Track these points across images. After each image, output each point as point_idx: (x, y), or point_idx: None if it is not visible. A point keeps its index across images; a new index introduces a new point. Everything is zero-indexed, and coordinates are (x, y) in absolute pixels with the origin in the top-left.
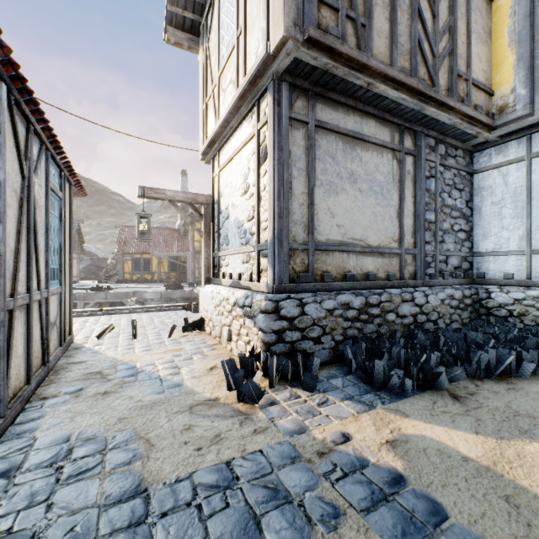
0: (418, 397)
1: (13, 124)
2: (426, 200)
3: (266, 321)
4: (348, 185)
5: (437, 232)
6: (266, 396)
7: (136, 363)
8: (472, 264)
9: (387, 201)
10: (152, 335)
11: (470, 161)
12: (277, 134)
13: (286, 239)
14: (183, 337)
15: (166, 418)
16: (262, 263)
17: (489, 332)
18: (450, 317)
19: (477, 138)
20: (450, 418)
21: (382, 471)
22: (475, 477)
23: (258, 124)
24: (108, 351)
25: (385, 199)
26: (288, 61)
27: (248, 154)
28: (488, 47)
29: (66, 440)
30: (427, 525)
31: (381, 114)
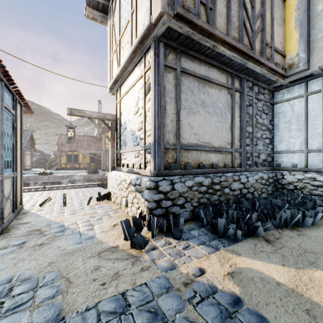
0: (245, 241)
1: None
2: (247, 119)
3: (150, 194)
4: (201, 109)
5: (253, 139)
6: (149, 243)
7: (64, 222)
8: (273, 158)
9: (224, 119)
10: (76, 203)
11: (272, 96)
12: (157, 75)
13: (162, 142)
14: (97, 204)
15: (82, 261)
16: (147, 157)
17: (284, 199)
18: (261, 190)
19: (276, 83)
20: (266, 255)
21: (226, 295)
22: (286, 296)
23: (144, 69)
24: (46, 215)
25: (223, 118)
26: (164, 28)
27: (138, 88)
28: (283, 28)
29: (9, 281)
30: None
31: (221, 65)
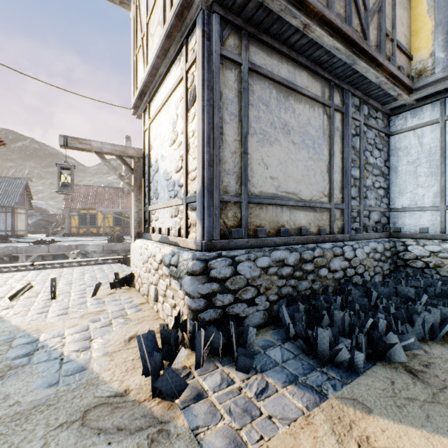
0: (371, 373)
1: None
2: (352, 157)
3: (193, 284)
4: (281, 136)
5: (362, 188)
6: (191, 383)
7: (40, 334)
8: (389, 219)
9: (318, 156)
10: (75, 293)
11: (387, 123)
12: (207, 71)
13: (217, 190)
14: (109, 295)
15: (41, 439)
16: (190, 216)
17: (415, 285)
18: (374, 270)
19: (396, 101)
20: (421, 410)
21: None
22: None
23: (186, 64)
24: (14, 317)
25: (316, 153)
26: None
27: (176, 100)
28: (408, 14)
29: None
30: None
31: (314, 66)
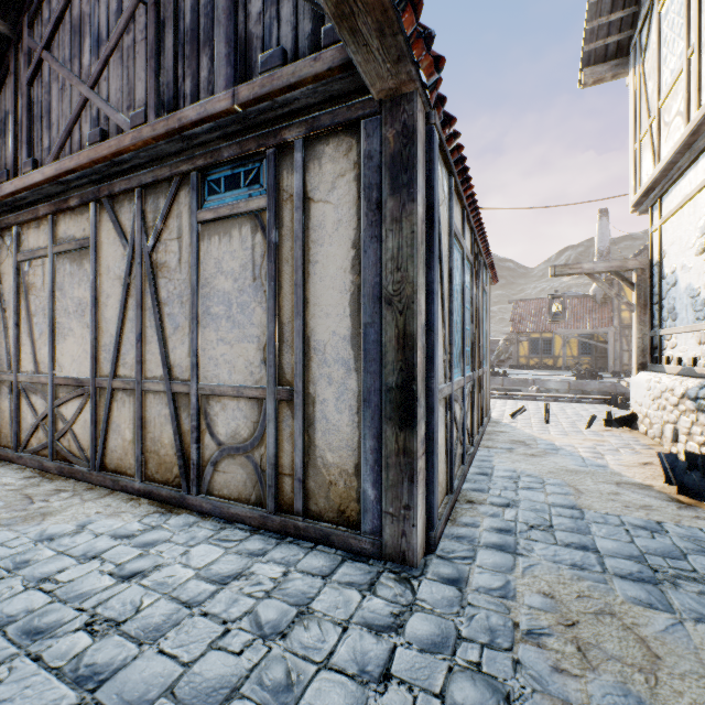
0: None
1: (474, 255)
2: None
3: None
4: None
5: None
6: None
7: (553, 442)
8: None
9: None
10: (565, 423)
11: None
12: None
13: None
14: (604, 431)
15: (591, 482)
16: None
17: None
18: None
19: None
20: None
21: None
22: None
23: None
24: (523, 428)
25: None
26: None
27: None
28: None
29: (513, 471)
30: None
31: None
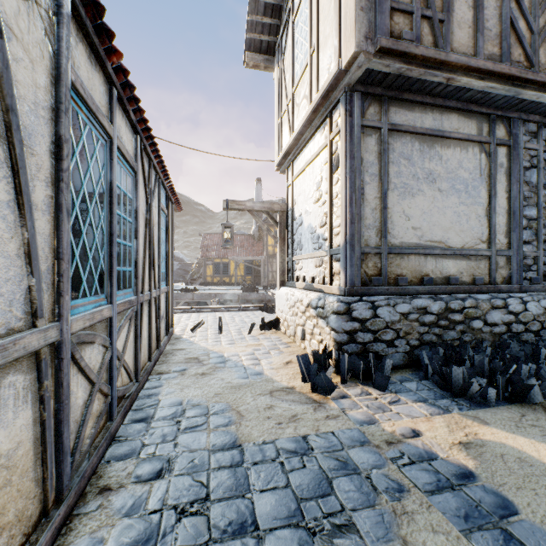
0: (504, 408)
1: (142, 163)
2: (525, 195)
3: (338, 321)
4: (425, 186)
5: (540, 230)
6: (338, 390)
7: (223, 353)
8: None
9: (473, 199)
10: (234, 331)
11: None
12: (349, 143)
13: (358, 244)
14: (260, 334)
15: (251, 397)
16: (334, 267)
17: None
18: None
19: None
20: (539, 432)
21: (451, 465)
22: None
23: (330, 134)
24: (200, 342)
25: (470, 197)
26: (359, 72)
27: (320, 163)
28: None
29: (180, 404)
30: (493, 514)
31: (466, 106)
